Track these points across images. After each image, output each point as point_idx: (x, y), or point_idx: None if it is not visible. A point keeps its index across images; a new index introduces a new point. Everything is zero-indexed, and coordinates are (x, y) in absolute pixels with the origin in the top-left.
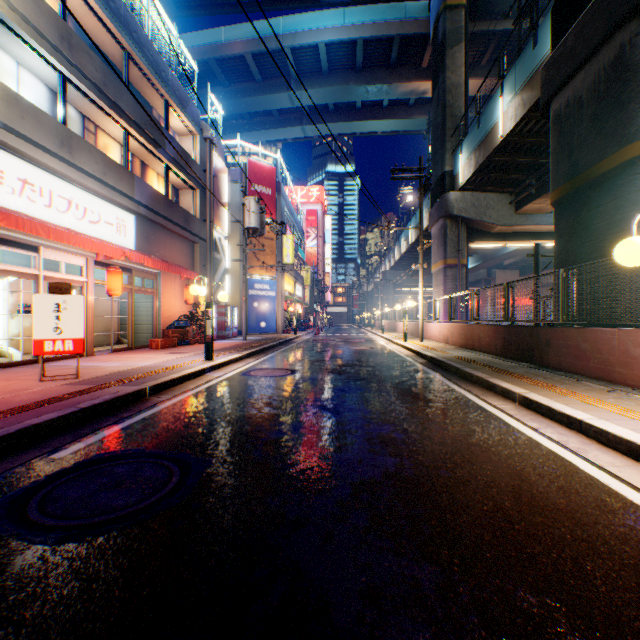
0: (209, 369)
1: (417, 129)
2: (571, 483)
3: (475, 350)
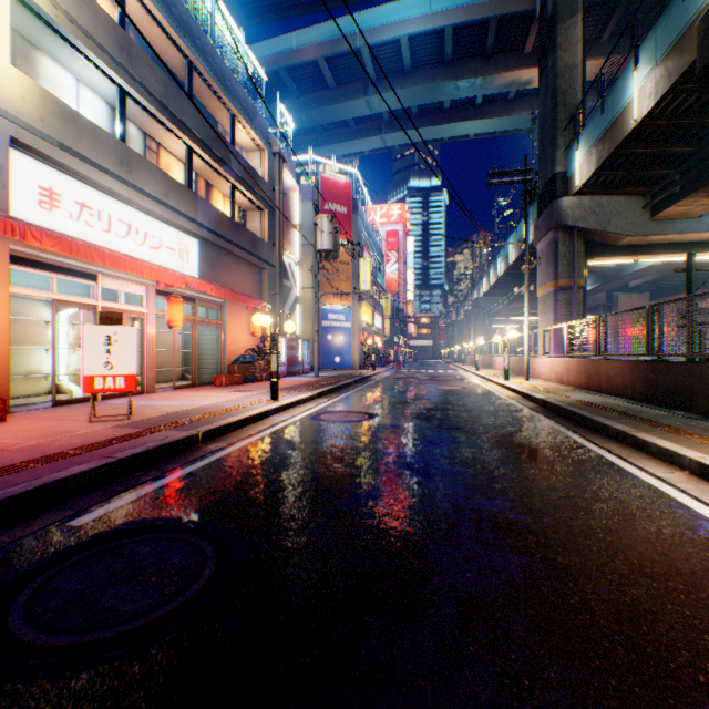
0: (273, 411)
1: (518, 128)
2: None
3: (602, 392)
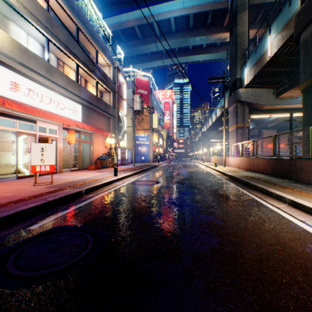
0: (115, 180)
1: (221, 58)
2: None
3: (255, 172)
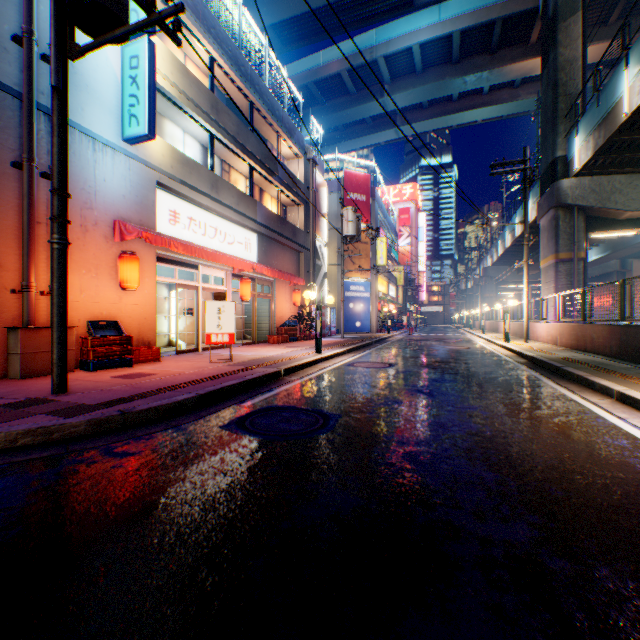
0: (320, 360)
1: (524, 110)
2: (633, 452)
3: (587, 352)
